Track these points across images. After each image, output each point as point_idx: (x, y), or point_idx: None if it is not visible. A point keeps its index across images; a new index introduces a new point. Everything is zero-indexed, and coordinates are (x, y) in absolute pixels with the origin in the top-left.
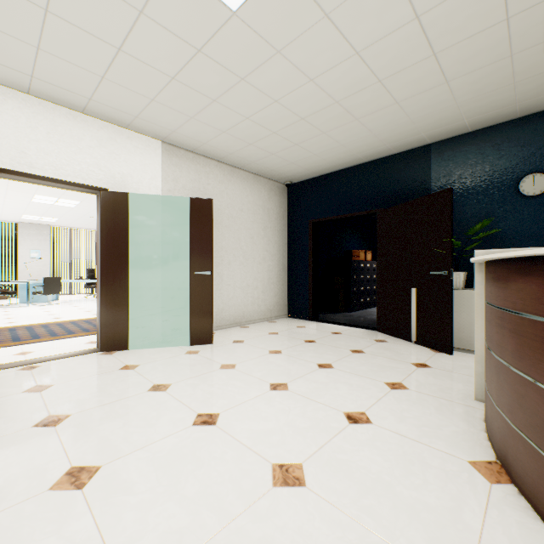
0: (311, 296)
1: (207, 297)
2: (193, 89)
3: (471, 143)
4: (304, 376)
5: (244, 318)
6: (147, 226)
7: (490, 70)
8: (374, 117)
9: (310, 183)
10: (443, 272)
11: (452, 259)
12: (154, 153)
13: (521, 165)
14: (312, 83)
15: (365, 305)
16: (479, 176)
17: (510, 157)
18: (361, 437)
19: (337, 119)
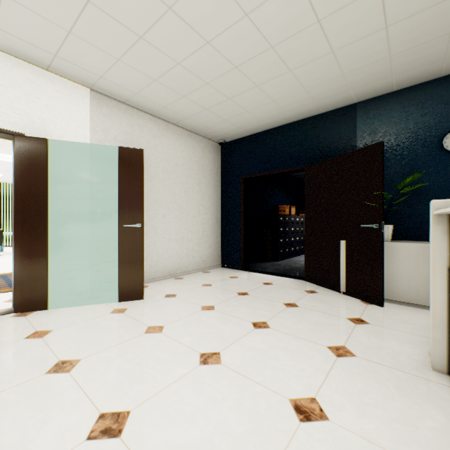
0: (243, 247)
1: (137, 250)
2: (114, 19)
3: (395, 101)
4: (239, 341)
5: (179, 269)
6: (73, 176)
7: (432, 13)
8: (307, 69)
9: (242, 141)
10: (374, 225)
11: (383, 212)
12: (81, 100)
13: (445, 122)
14: (247, 19)
15: (290, 254)
16: (404, 133)
17: (434, 115)
18: (320, 449)
19: (270, 69)
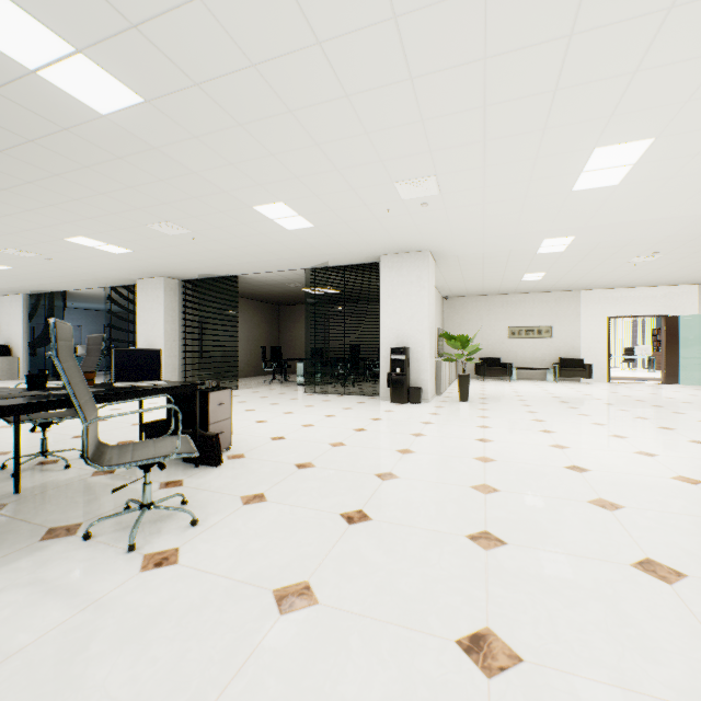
0: None
1: None
2: None
3: None
4: None
5: None
6: (688, 328)
7: None
8: None
9: None
10: None
11: None
12: (692, 292)
13: None
14: None
15: None
16: None
17: None
18: None
19: None
